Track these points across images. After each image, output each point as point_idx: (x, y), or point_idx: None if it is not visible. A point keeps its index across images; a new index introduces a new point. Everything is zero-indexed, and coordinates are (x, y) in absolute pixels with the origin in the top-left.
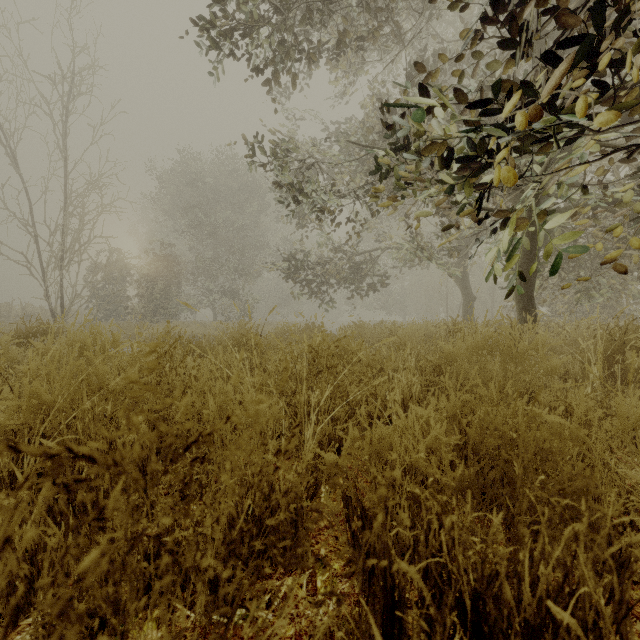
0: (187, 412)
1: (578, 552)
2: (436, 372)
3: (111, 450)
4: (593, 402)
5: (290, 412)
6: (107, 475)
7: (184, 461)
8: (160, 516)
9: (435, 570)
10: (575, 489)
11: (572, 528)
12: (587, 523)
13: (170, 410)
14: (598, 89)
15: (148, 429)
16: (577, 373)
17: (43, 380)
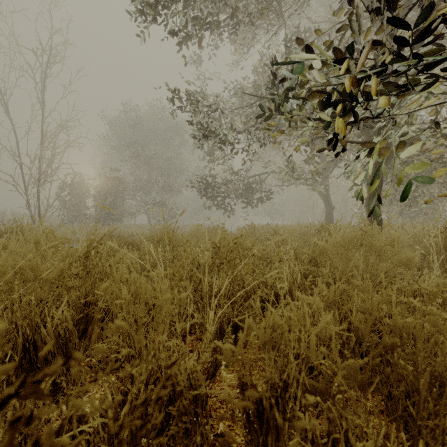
0: (107, 299)
1: None
2: (312, 262)
3: (36, 334)
4: None
5: (196, 296)
6: None
7: None
8: None
9: None
10: None
11: None
12: None
13: (96, 296)
14: None
15: (75, 313)
16: (417, 263)
17: None
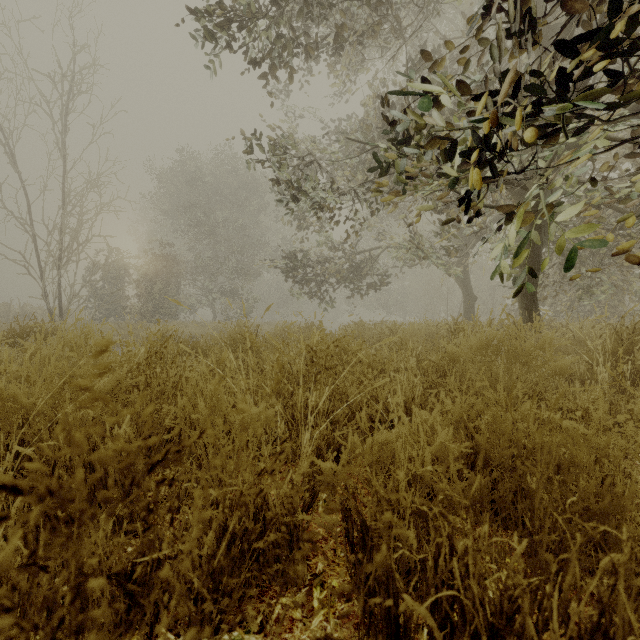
0: (177, 416)
1: (621, 591)
2: (439, 373)
3: None
4: (607, 405)
5: (287, 415)
6: (35, 510)
7: (148, 484)
8: (116, 553)
9: (446, 600)
10: (604, 507)
11: (610, 559)
12: (629, 554)
13: (160, 413)
14: (610, 75)
15: (136, 434)
16: (583, 374)
17: (25, 382)
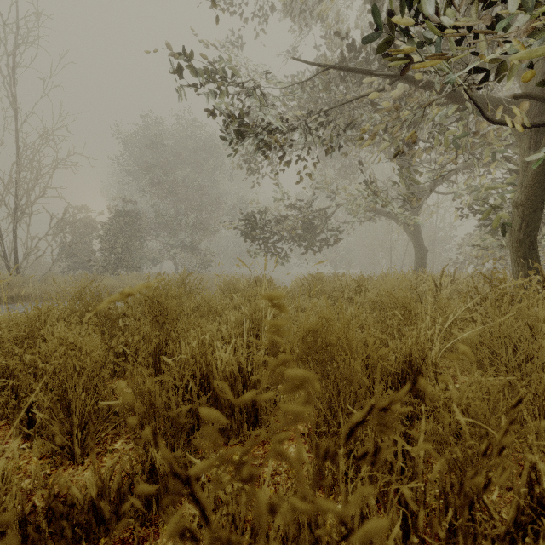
0: None
1: None
2: None
3: None
4: None
5: None
6: None
7: None
8: None
9: None
10: None
11: None
12: None
13: None
14: None
15: None
16: None
17: None
